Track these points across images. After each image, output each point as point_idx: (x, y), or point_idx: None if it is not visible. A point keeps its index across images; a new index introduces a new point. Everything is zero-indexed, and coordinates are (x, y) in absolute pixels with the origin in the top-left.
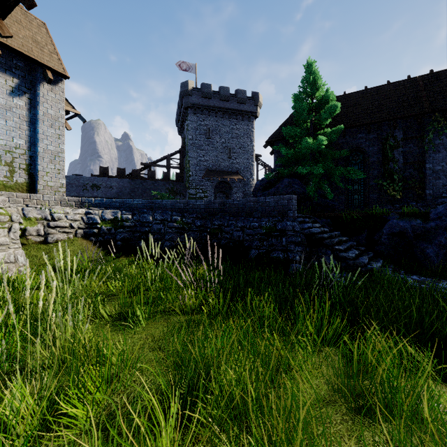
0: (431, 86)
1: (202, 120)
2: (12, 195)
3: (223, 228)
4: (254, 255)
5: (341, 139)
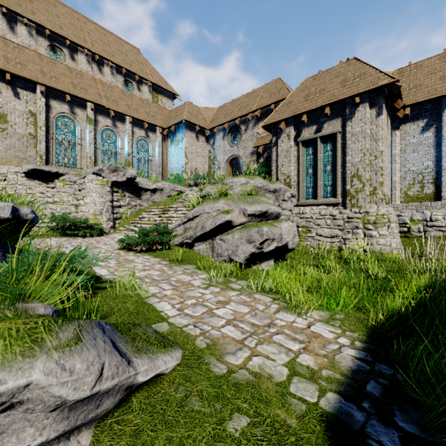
0: None
1: None
2: (408, 205)
3: None
4: None
5: None
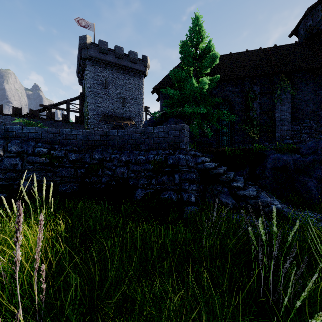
0: (277, 55)
1: (99, 72)
2: None
3: (105, 163)
4: (140, 197)
5: (214, 90)
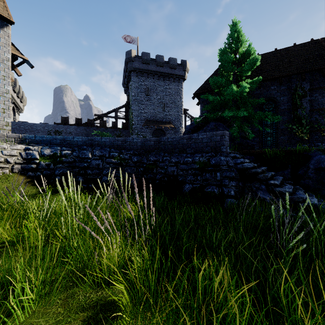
0: None
1: (142, 81)
2: None
3: (158, 164)
4: (188, 190)
5: (256, 90)
